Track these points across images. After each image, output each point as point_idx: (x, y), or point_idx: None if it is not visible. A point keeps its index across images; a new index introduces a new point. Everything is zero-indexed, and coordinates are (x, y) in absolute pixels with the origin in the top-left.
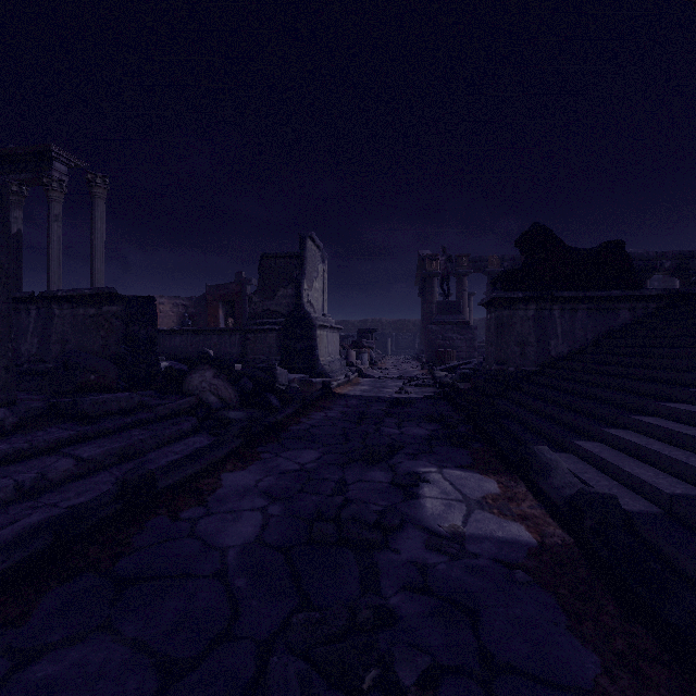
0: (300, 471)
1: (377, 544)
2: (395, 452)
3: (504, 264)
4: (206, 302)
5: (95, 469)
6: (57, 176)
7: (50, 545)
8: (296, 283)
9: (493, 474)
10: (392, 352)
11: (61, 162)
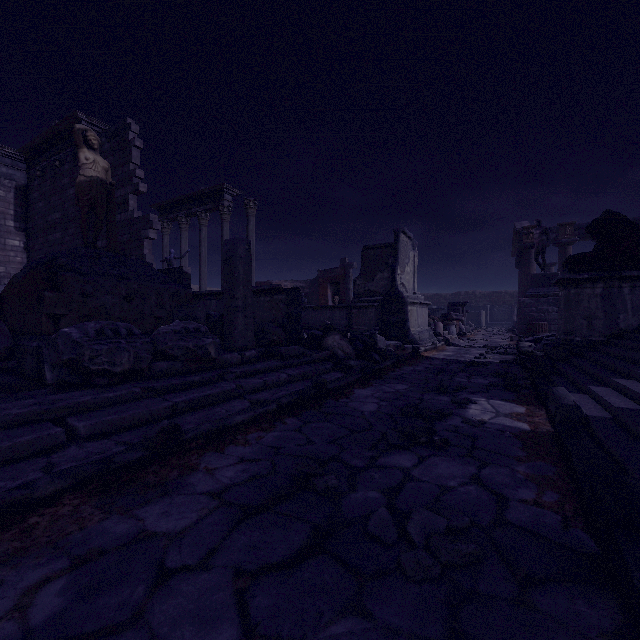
0: (396, 392)
1: (435, 418)
2: (460, 391)
3: None
4: (317, 284)
5: (294, 380)
6: (226, 204)
7: (299, 397)
8: (391, 269)
9: (526, 405)
10: (486, 324)
11: (229, 194)
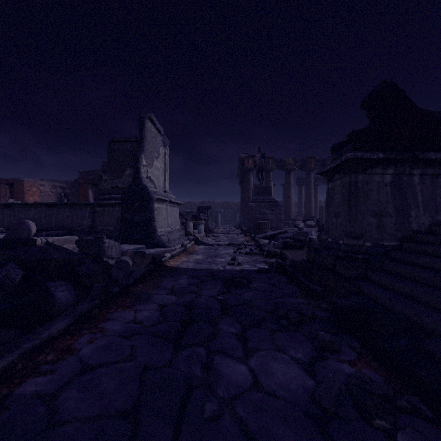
0: None
1: None
2: None
3: (296, 164)
4: (78, 185)
5: None
6: None
7: None
8: (134, 158)
9: None
10: (221, 223)
11: None
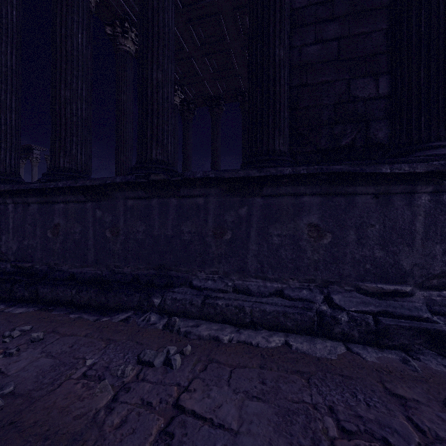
0: None
1: None
2: None
3: None
4: None
5: None
6: (35, 156)
7: None
8: None
9: None
10: None
11: (37, 150)
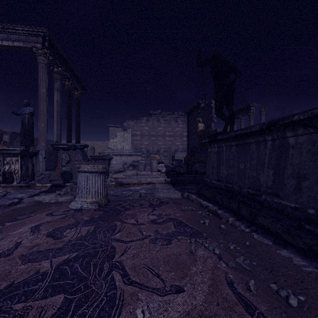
0: None
1: None
2: None
3: None
4: None
5: None
6: (251, 111)
7: None
8: None
9: None
10: None
11: (252, 107)
